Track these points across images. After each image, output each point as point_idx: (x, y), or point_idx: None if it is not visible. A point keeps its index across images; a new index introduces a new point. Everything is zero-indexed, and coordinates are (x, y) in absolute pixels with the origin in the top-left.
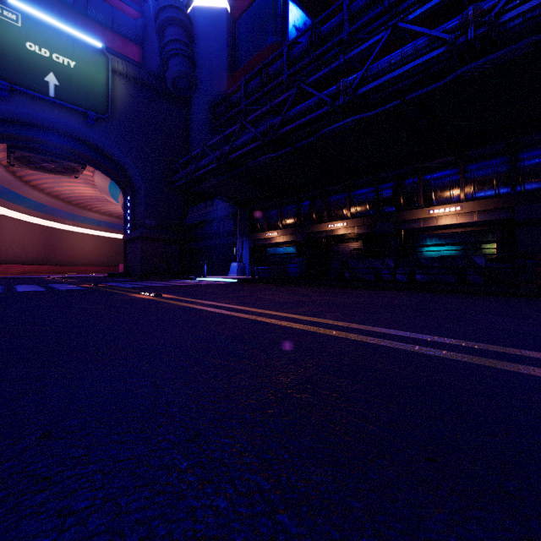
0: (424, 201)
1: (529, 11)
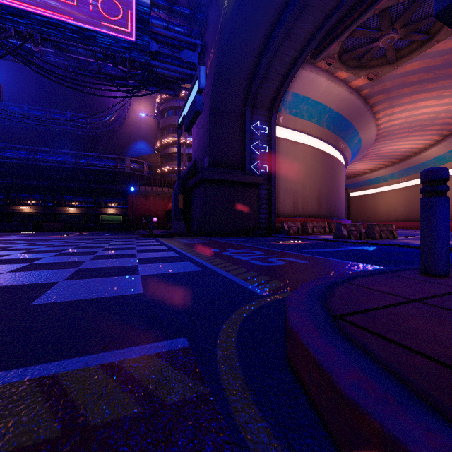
0: (18, 203)
1: (46, 165)
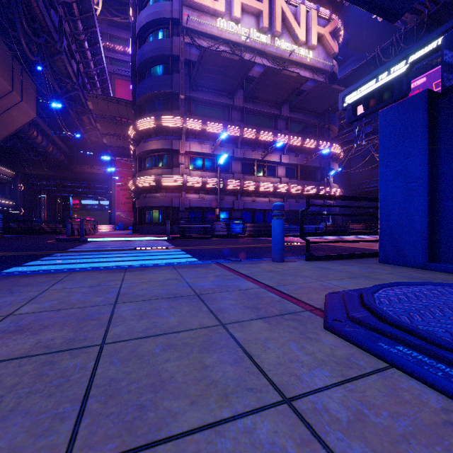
0: None
1: None
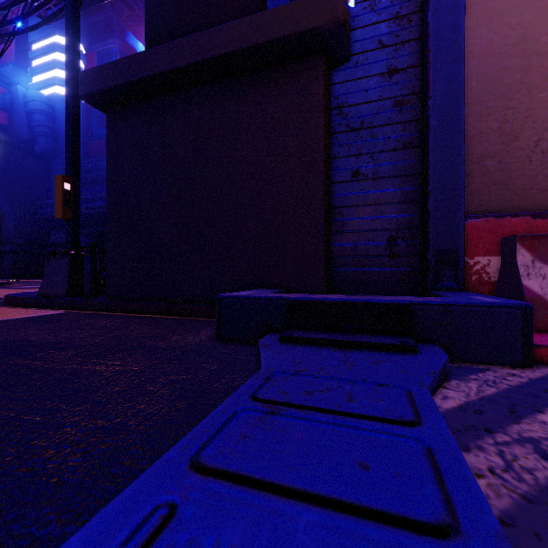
0: None
1: None
